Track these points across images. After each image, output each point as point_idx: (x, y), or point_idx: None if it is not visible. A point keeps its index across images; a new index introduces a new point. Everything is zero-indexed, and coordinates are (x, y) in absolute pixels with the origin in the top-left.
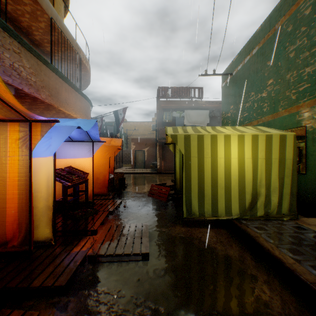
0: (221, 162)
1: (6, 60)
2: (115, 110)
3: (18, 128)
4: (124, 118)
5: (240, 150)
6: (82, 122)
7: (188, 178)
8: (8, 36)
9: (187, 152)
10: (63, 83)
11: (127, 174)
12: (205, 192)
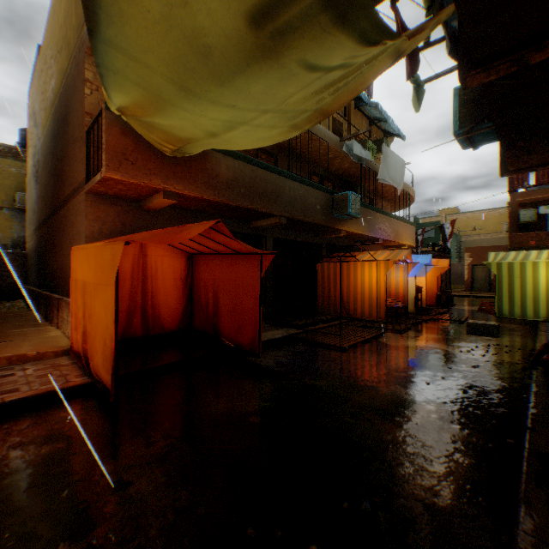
0: (528, 280)
1: (381, 228)
2: (440, 224)
3: (402, 266)
4: (451, 232)
5: (546, 272)
6: (423, 257)
7: (499, 291)
8: (382, 215)
9: (498, 274)
10: (400, 223)
11: (456, 297)
12: (513, 301)
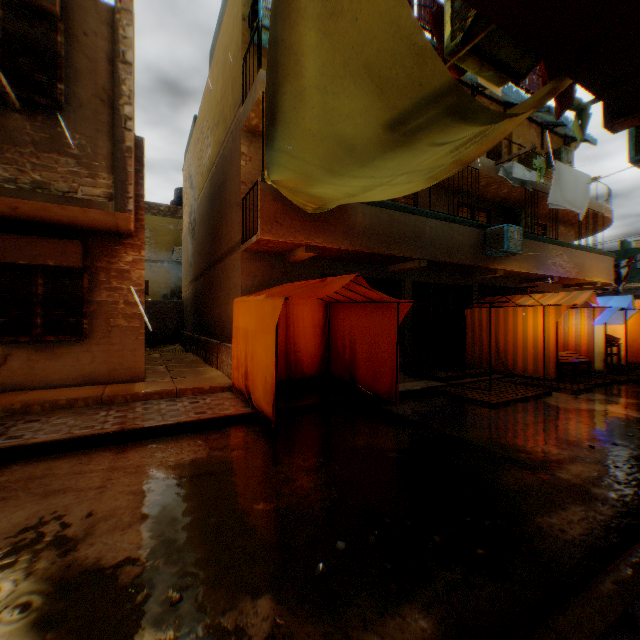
0: None
1: (555, 263)
2: None
3: (584, 311)
4: None
5: None
6: (617, 299)
7: None
8: (556, 247)
9: None
10: (585, 254)
11: None
12: None
